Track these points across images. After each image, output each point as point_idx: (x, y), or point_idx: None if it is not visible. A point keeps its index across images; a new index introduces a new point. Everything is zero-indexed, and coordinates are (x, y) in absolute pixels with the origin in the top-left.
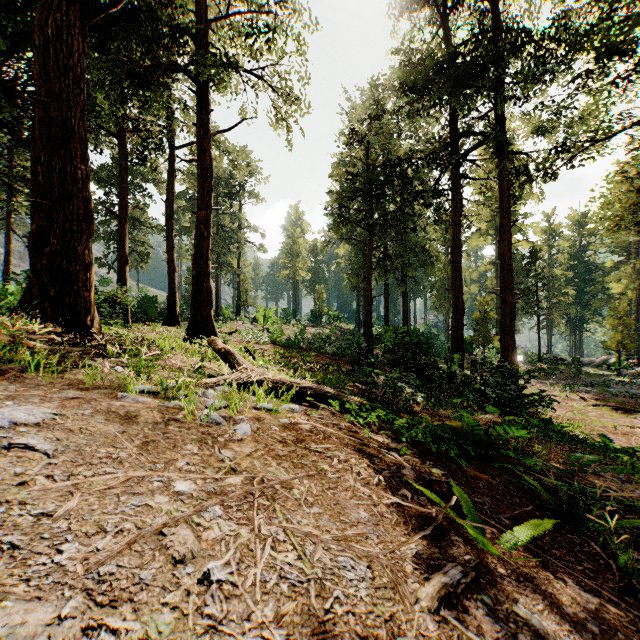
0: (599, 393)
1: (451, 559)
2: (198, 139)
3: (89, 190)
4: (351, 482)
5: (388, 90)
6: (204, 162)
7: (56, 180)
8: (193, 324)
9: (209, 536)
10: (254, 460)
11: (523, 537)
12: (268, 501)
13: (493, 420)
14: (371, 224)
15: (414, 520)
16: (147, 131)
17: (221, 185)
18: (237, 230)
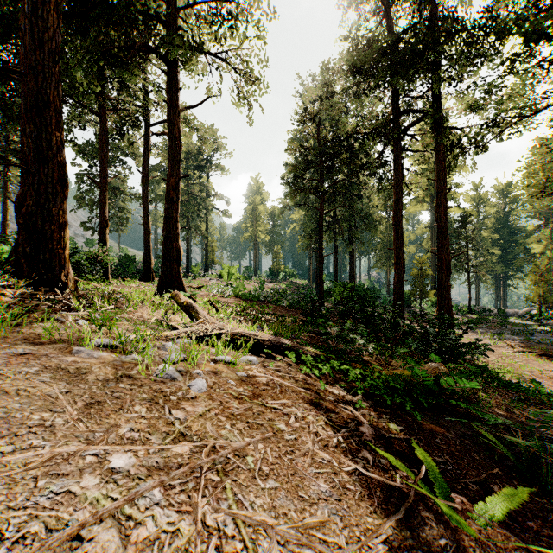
0: (524, 341)
1: (426, 547)
2: (168, 114)
3: (64, 155)
4: (309, 445)
5: (337, 73)
6: (173, 135)
7: (32, 146)
8: (163, 279)
9: (139, 536)
10: (206, 421)
11: (498, 510)
12: (218, 475)
13: (437, 368)
14: (322, 191)
15: (379, 491)
16: (125, 110)
17: (191, 159)
18: (205, 198)
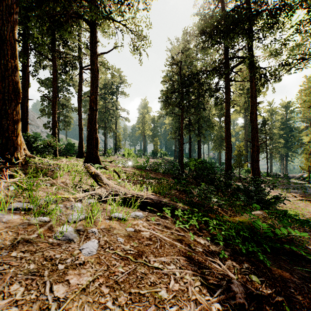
0: (301, 193)
1: None
2: (90, 57)
3: (17, 75)
4: None
5: (192, 36)
6: (93, 69)
7: None
8: (87, 157)
9: None
10: (88, 298)
11: None
12: None
13: (261, 214)
14: (183, 105)
15: None
16: (67, 57)
17: (107, 88)
18: (115, 110)
